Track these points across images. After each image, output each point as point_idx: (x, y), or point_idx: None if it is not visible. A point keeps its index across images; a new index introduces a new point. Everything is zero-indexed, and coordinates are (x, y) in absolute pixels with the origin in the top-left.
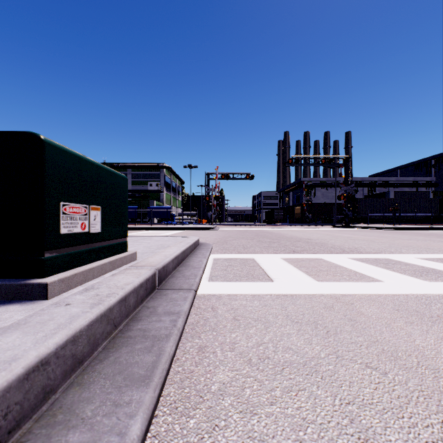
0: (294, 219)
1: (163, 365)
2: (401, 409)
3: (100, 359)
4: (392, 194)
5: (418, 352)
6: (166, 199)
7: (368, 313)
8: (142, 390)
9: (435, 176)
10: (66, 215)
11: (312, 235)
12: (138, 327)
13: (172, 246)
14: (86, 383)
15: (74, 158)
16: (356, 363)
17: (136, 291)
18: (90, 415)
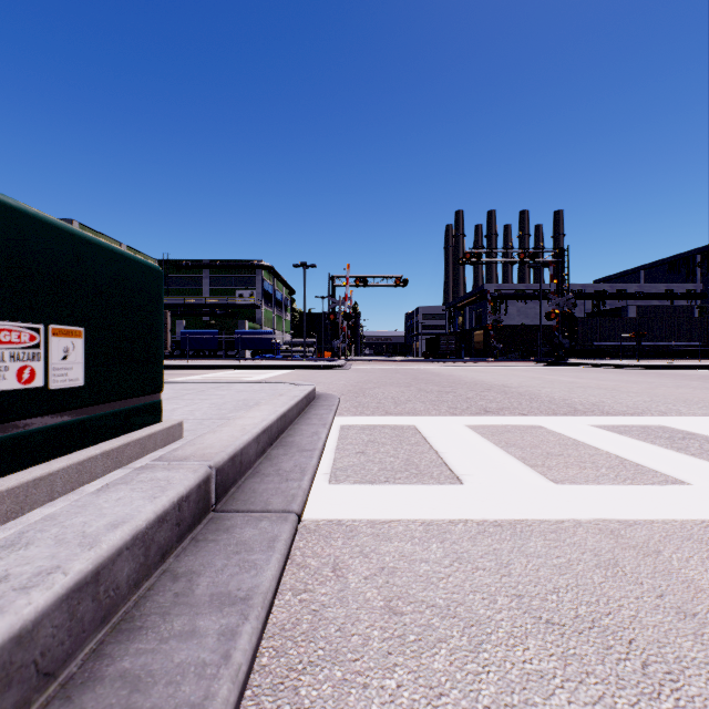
0: (473, 350)
1: None
2: None
3: None
4: (632, 310)
5: None
6: (265, 319)
7: None
8: None
9: (702, 282)
10: None
11: (508, 379)
12: (122, 664)
13: (262, 405)
14: None
15: None
16: None
17: (143, 538)
18: None
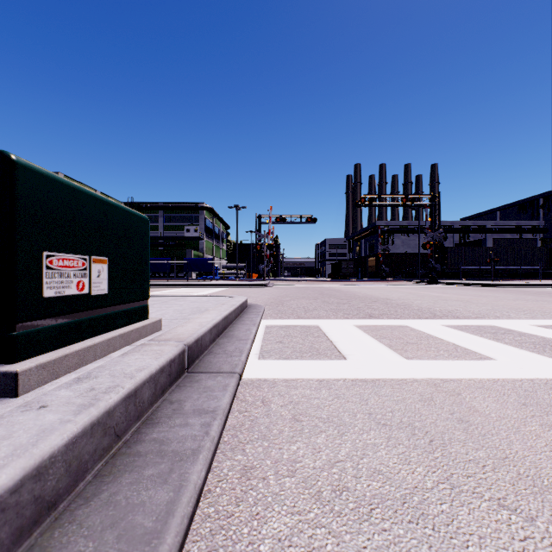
0: (367, 273)
1: (183, 509)
2: None
3: (85, 497)
4: (489, 241)
5: None
6: (207, 248)
7: (484, 409)
8: None
9: (544, 220)
10: (53, 271)
11: (391, 294)
12: (152, 435)
13: (210, 310)
14: (55, 548)
15: (66, 188)
16: (482, 500)
17: (154, 379)
18: None
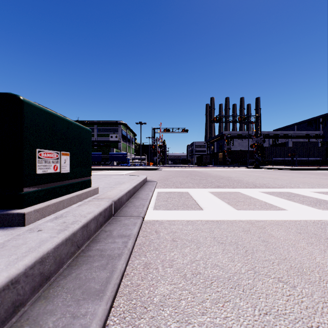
0: (218, 162)
1: (114, 281)
2: (310, 319)
3: (64, 275)
4: (290, 143)
5: (319, 268)
6: (123, 147)
7: (277, 235)
8: (97, 303)
9: (322, 130)
10: (41, 159)
11: (231, 174)
12: (96, 247)
13: (126, 183)
14: (51, 297)
15: (48, 114)
16: (270, 278)
17: (96, 218)
18: (51, 326)
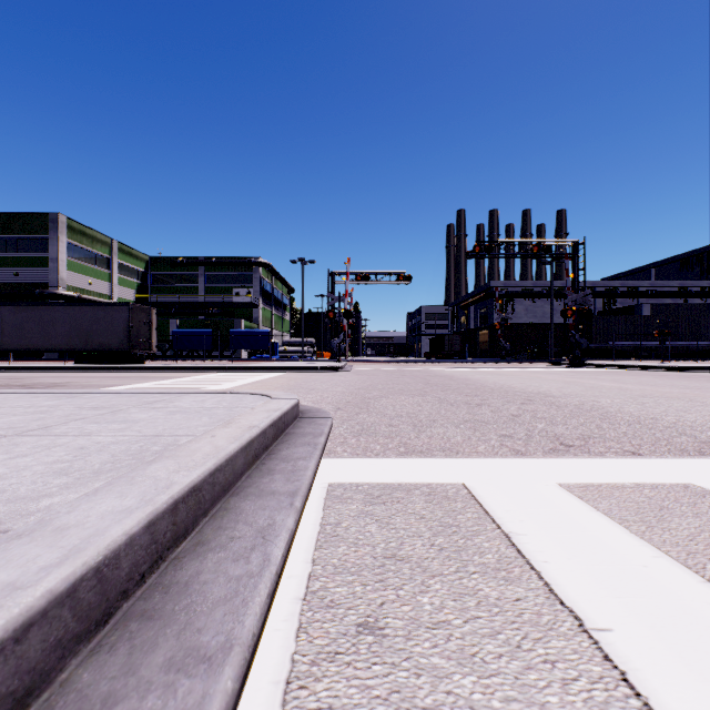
0: (478, 351)
1: None
2: None
3: None
4: (646, 308)
5: None
6: (263, 318)
7: None
8: None
9: None
10: None
11: (539, 384)
12: None
13: (159, 458)
14: None
15: None
16: None
17: None
18: None
